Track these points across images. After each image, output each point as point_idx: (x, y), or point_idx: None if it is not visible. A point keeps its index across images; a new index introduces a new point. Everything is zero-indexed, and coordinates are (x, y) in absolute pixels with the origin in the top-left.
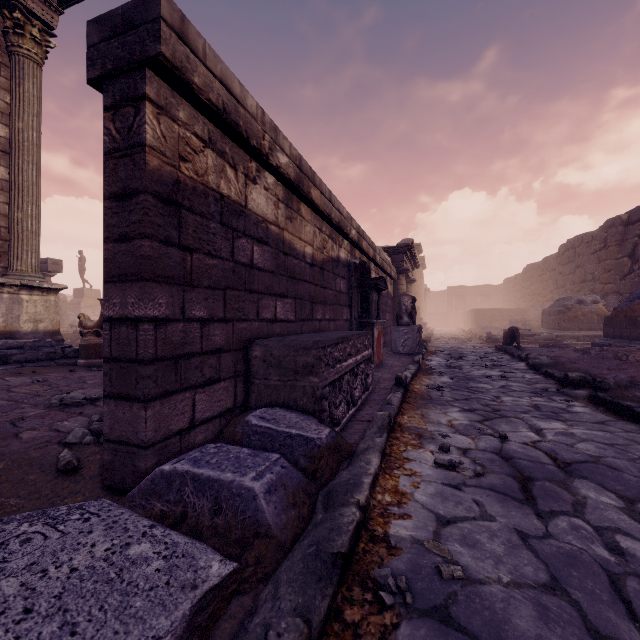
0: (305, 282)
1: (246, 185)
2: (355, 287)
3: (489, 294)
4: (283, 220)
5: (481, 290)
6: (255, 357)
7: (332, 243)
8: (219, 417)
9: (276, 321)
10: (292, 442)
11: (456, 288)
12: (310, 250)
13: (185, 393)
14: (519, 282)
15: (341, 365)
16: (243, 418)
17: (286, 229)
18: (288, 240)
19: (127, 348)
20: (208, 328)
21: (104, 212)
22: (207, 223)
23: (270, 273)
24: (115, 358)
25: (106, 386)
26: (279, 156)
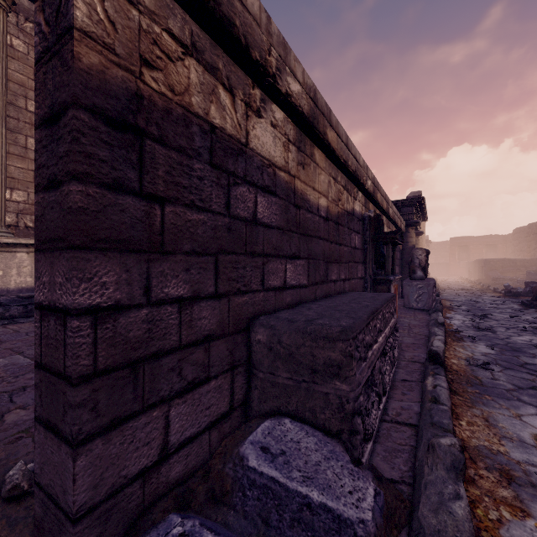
0: (319, 239)
1: (247, 117)
2: (370, 242)
3: (496, 244)
4: (294, 166)
5: (487, 240)
6: (258, 342)
7: (347, 195)
8: (208, 430)
9: (286, 288)
10: (312, 519)
11: (459, 239)
12: (324, 202)
13: (151, 412)
14: (534, 231)
15: (372, 350)
16: (237, 447)
17: (298, 177)
18: (300, 190)
19: (55, 353)
20: (190, 310)
21: (35, 148)
22: (189, 162)
23: (278, 230)
24: (44, 365)
25: (37, 404)
26: (289, 81)
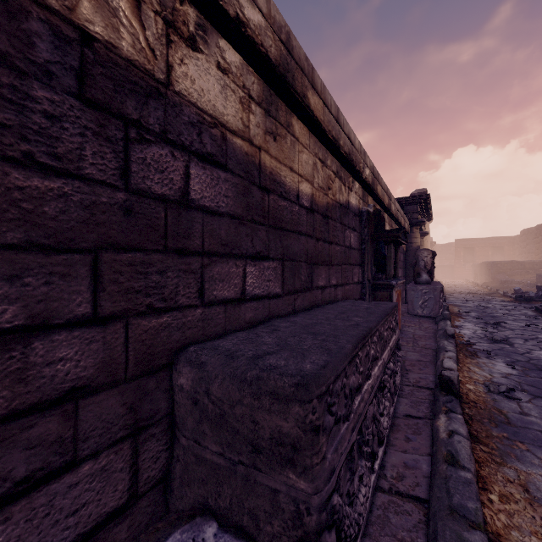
0: (300, 235)
1: (169, 42)
2: (368, 241)
3: (502, 246)
4: (260, 134)
5: (493, 242)
6: (180, 388)
7: (340, 183)
8: None
9: (245, 300)
10: None
11: (464, 240)
12: (308, 189)
13: None
14: None
15: (361, 394)
16: None
17: (266, 149)
18: (269, 168)
19: None
20: (24, 350)
21: None
22: (19, 82)
23: (232, 219)
24: None
25: None
26: (243, 3)
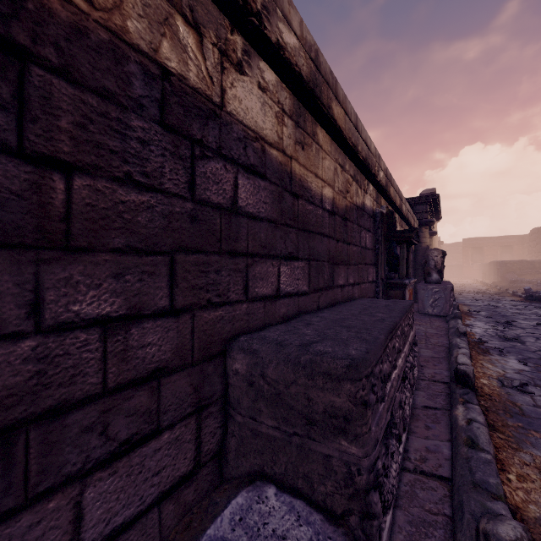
0: (323, 236)
1: (222, 69)
2: (382, 241)
3: (511, 245)
4: (291, 144)
5: (502, 241)
6: (235, 373)
7: (356, 186)
8: (157, 504)
9: (279, 297)
10: None
11: (472, 240)
12: (330, 193)
13: (45, 503)
14: None
15: (391, 381)
16: None
17: (295, 158)
18: (298, 175)
19: None
20: (125, 335)
21: None
22: (122, 115)
23: (269, 223)
24: None
25: None
26: (282, 29)
